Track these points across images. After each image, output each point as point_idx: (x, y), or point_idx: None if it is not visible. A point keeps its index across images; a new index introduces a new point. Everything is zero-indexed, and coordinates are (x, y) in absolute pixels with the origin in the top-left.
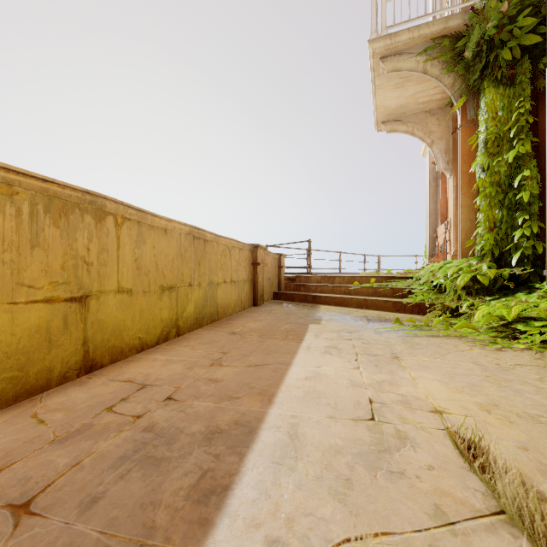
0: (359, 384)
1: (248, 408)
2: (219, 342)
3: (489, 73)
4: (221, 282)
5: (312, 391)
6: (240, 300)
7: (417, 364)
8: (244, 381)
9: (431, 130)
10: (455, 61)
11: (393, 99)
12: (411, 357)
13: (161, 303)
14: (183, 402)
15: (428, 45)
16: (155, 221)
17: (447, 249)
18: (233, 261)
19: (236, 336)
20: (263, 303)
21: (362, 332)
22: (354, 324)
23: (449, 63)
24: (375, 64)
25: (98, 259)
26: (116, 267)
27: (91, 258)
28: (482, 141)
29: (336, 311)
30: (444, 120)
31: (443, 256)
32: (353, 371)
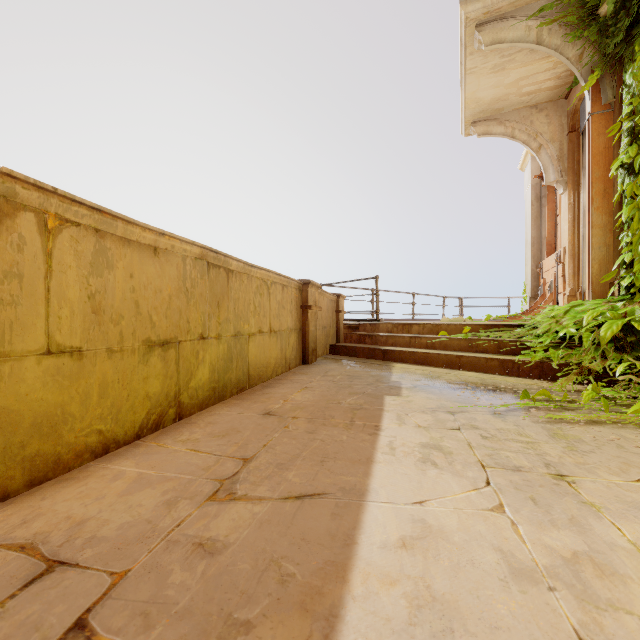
0: (526, 568)
1: None
2: (241, 432)
3: (639, 32)
4: (255, 332)
5: (425, 596)
6: (284, 357)
7: (614, 497)
8: (271, 552)
9: (538, 130)
10: (584, 22)
11: (488, 89)
12: (589, 476)
13: (146, 369)
14: None
15: (544, 4)
16: (133, 232)
17: (559, 287)
18: (274, 302)
19: (271, 419)
20: (316, 360)
21: (471, 412)
22: (452, 396)
23: (575, 26)
24: (468, 36)
25: None
26: (44, 309)
27: None
28: (628, 131)
29: (418, 373)
30: (556, 117)
31: (552, 297)
32: (495, 518)
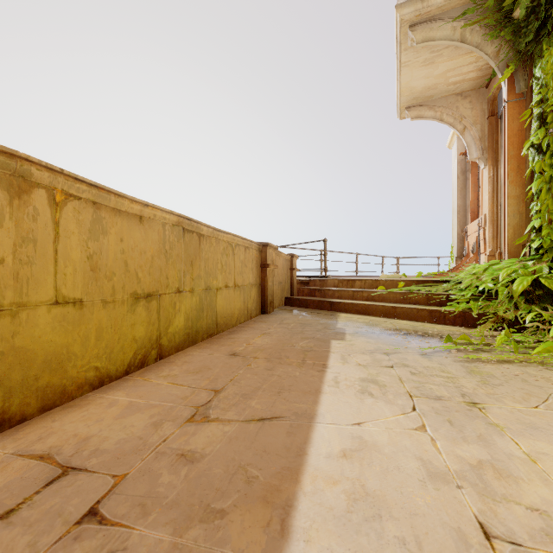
0: (441, 472)
1: (238, 552)
2: (212, 369)
3: (546, 33)
4: (222, 287)
5: (360, 492)
6: (246, 308)
7: (515, 420)
8: (239, 460)
9: (462, 114)
10: (500, 24)
11: (420, 79)
12: (496, 404)
13: (133, 317)
14: (114, 526)
15: (467, 8)
16: (123, 204)
17: (481, 248)
18: (237, 261)
19: (236, 359)
20: (273, 311)
21: (403, 353)
22: (388, 340)
23: (493, 27)
24: (402, 35)
25: (15, 254)
26: (52, 267)
27: (1, 252)
28: (537, 116)
29: (360, 321)
30: (478, 103)
31: (475, 257)
32: (418, 435)
